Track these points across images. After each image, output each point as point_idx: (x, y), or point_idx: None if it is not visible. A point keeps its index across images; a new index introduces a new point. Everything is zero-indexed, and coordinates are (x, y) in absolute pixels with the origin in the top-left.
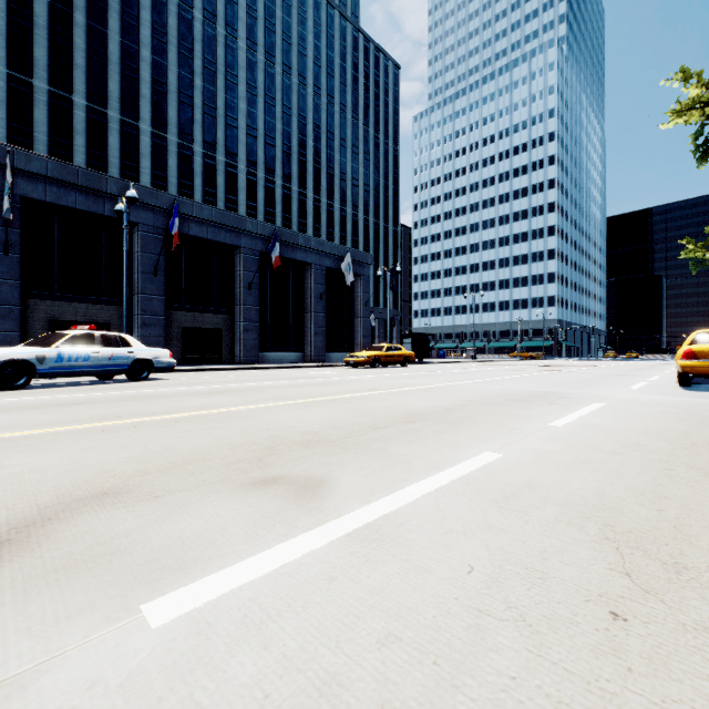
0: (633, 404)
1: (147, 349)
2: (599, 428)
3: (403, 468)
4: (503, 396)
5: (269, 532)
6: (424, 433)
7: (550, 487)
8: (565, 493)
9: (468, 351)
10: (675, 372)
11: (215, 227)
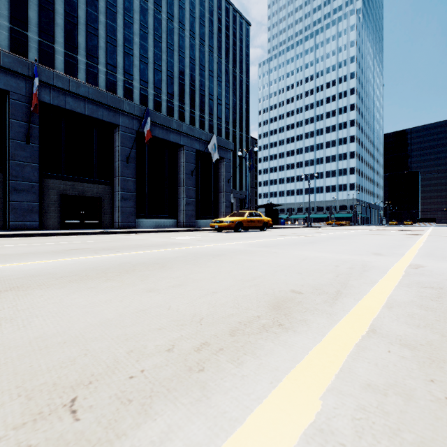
0: None
1: None
2: None
3: None
4: None
5: None
6: None
7: None
8: None
9: (299, 220)
10: None
11: (93, 104)
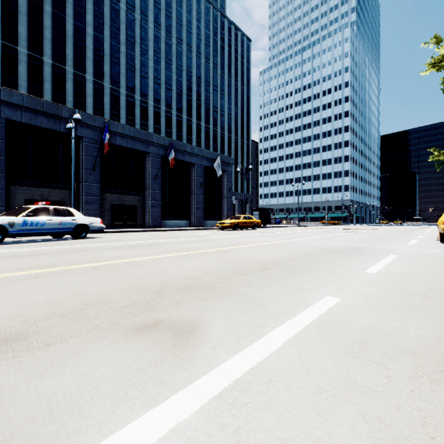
0: (417, 256)
1: (85, 218)
2: (404, 274)
3: (263, 312)
4: (324, 249)
5: (140, 392)
6: (275, 279)
7: (393, 333)
8: (409, 340)
9: (294, 220)
10: (431, 233)
11: (133, 140)
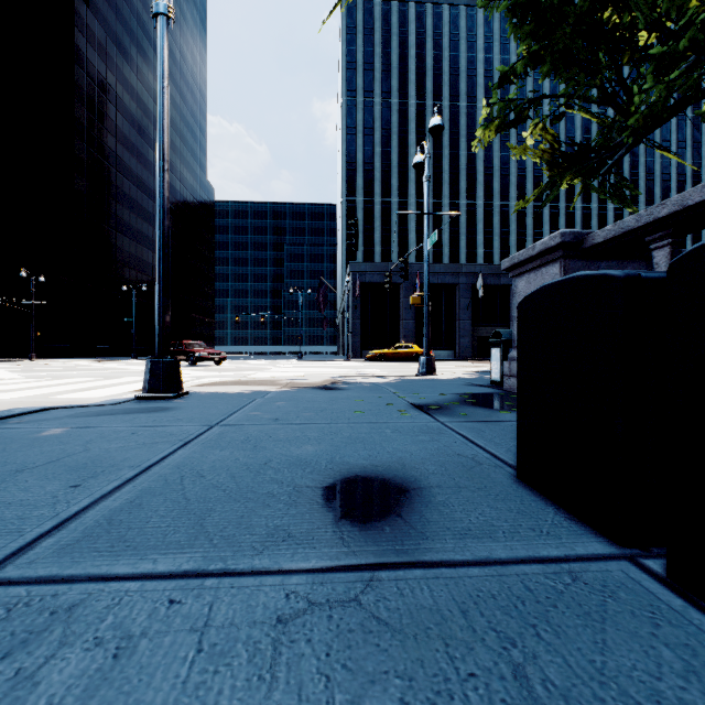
0: None
1: None
2: None
3: None
4: None
5: None
6: None
7: None
8: None
9: None
10: None
11: None
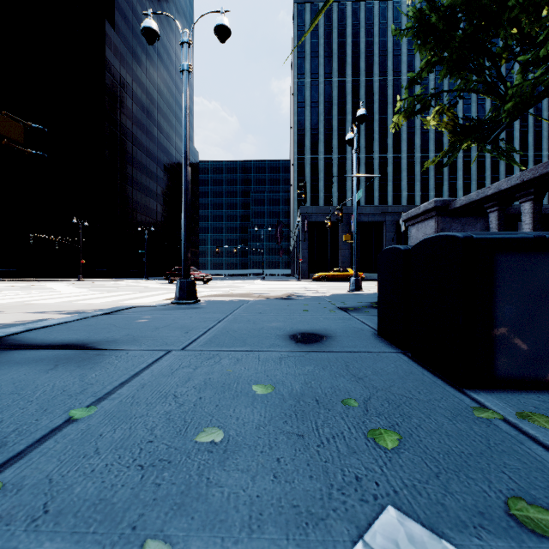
0: None
1: None
2: None
3: None
4: None
5: None
6: None
7: None
8: None
9: None
10: None
11: None
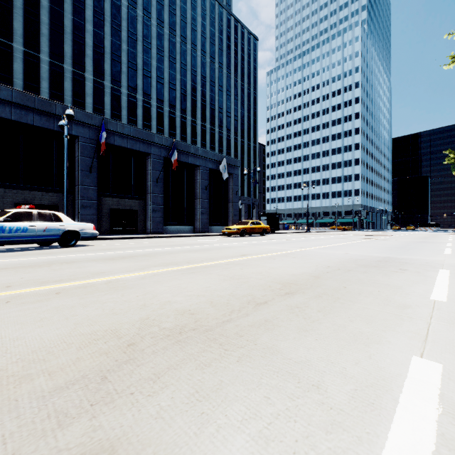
0: None
1: (75, 223)
2: None
3: (319, 407)
4: (353, 261)
5: None
6: (311, 314)
7: None
8: None
9: (303, 225)
10: None
11: (133, 140)
